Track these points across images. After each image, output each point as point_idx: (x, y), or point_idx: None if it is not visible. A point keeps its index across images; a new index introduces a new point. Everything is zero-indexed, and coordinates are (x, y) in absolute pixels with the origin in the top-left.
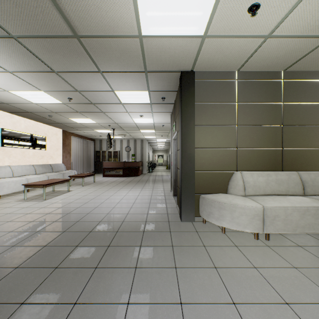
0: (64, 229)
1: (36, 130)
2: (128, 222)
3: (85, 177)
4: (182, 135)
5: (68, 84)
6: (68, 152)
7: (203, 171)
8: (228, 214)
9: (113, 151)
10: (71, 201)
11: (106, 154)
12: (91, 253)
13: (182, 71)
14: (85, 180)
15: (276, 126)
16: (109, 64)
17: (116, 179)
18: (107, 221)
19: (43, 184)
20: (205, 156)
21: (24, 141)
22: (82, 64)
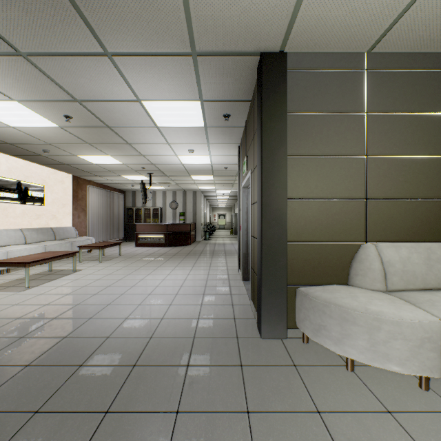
0: (30, 357)
1: (28, 174)
2: (161, 338)
3: (105, 247)
4: (263, 174)
5: (56, 85)
6: (81, 210)
7: (303, 242)
8: (361, 333)
9: (152, 209)
10: (71, 290)
11: (141, 212)
12: (60, 440)
13: (263, 53)
14: (107, 252)
15: (440, 158)
16: (122, 33)
17: (155, 250)
18: (121, 336)
19: (24, 262)
20: (305, 214)
21: (5, 192)
22: (68, 33)
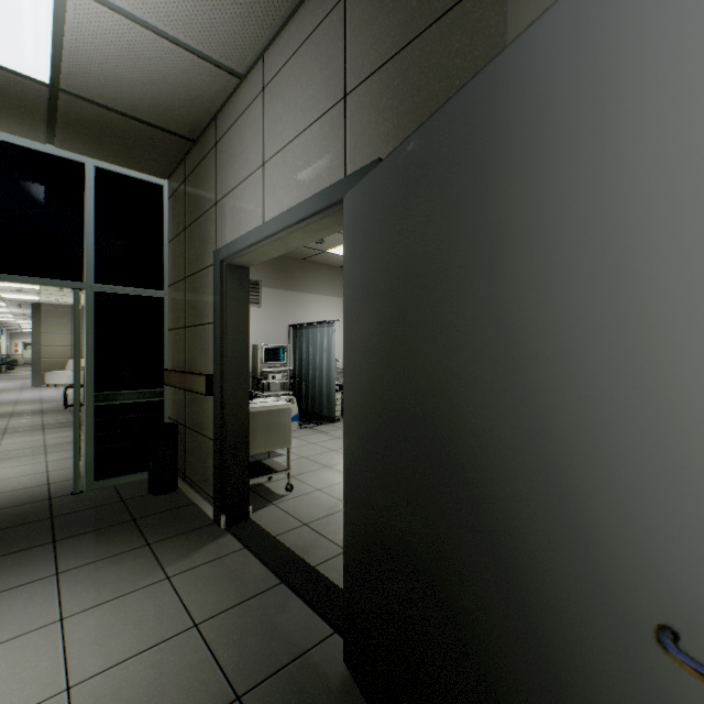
0: None
1: None
2: None
3: None
4: (33, 339)
5: None
6: None
7: (49, 359)
8: (58, 377)
9: None
10: None
11: None
12: None
13: (33, 302)
14: None
15: None
16: None
17: None
18: None
19: None
20: (50, 351)
21: None
22: None
